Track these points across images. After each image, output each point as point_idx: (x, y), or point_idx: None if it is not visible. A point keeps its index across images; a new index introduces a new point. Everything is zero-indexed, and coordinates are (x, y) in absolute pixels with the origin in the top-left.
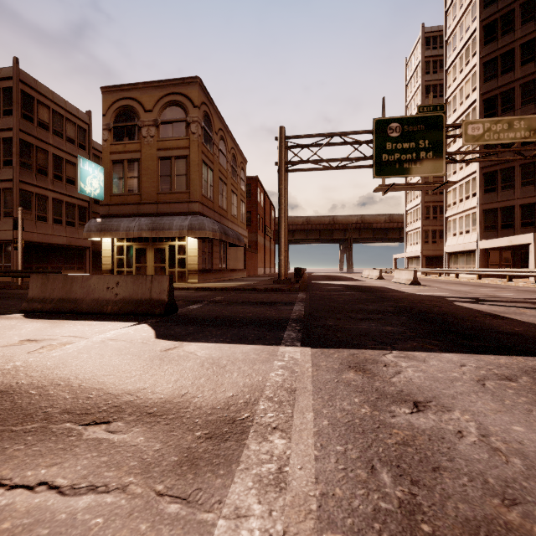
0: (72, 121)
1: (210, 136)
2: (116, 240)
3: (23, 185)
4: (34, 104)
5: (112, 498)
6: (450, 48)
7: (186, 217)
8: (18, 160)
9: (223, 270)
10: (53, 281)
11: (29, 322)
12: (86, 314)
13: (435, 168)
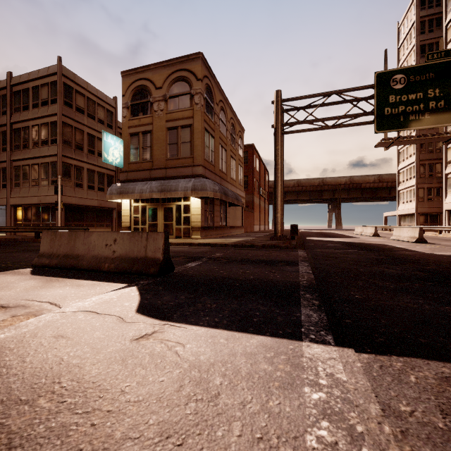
0: (102, 106)
1: (212, 107)
2: (133, 202)
3: (65, 159)
4: (73, 93)
5: None
6: (450, 2)
7: (190, 179)
8: (61, 138)
9: (223, 227)
10: (59, 238)
11: (29, 278)
12: (86, 271)
13: (447, 118)
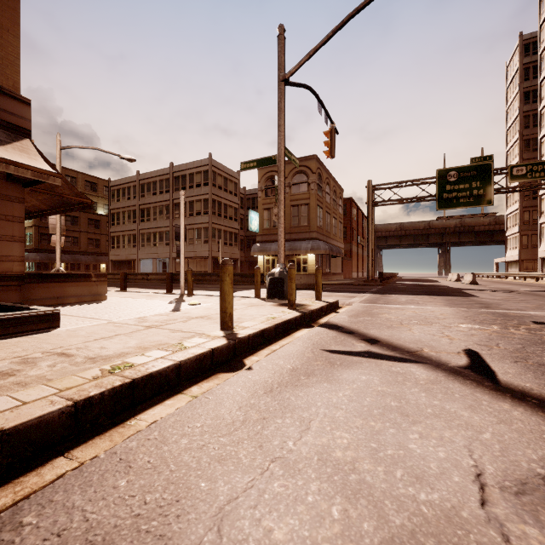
0: (231, 180)
1: (321, 187)
2: (266, 256)
3: (212, 224)
4: (216, 176)
5: (341, 298)
6: (543, 62)
7: (309, 242)
8: (211, 211)
9: (328, 274)
10: None
11: None
12: None
13: (484, 201)
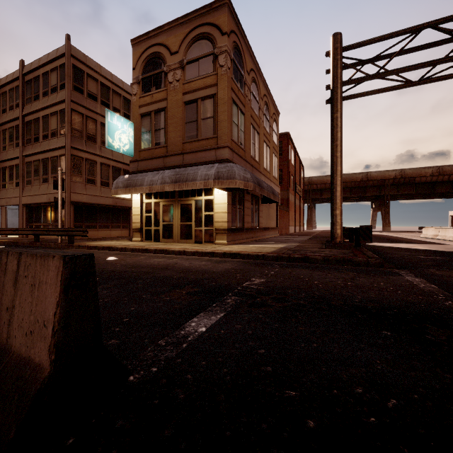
0: (118, 93)
1: (241, 74)
2: (145, 197)
3: (75, 151)
4: (84, 77)
5: None
6: None
7: (212, 164)
8: (70, 128)
9: (255, 229)
10: None
11: None
12: None
13: None
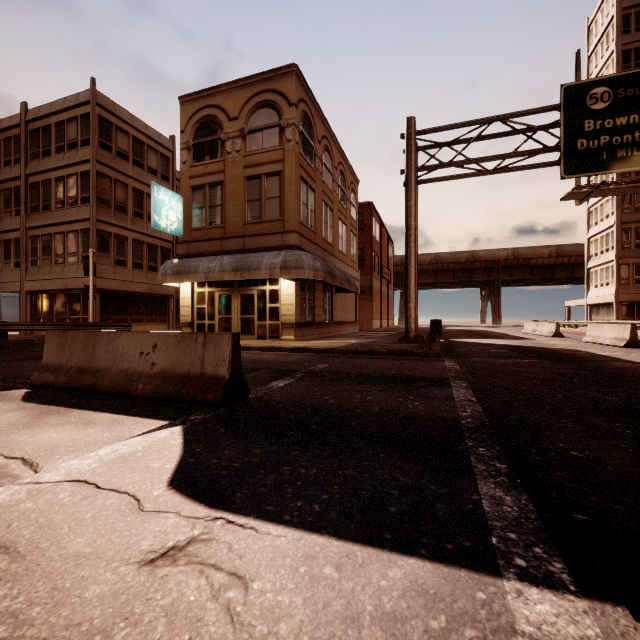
0: (154, 149)
1: (311, 146)
2: (197, 286)
3: (101, 225)
4: (113, 130)
5: None
6: None
7: (278, 252)
8: (95, 196)
9: (327, 324)
10: (71, 341)
11: (14, 408)
12: (109, 395)
13: None
